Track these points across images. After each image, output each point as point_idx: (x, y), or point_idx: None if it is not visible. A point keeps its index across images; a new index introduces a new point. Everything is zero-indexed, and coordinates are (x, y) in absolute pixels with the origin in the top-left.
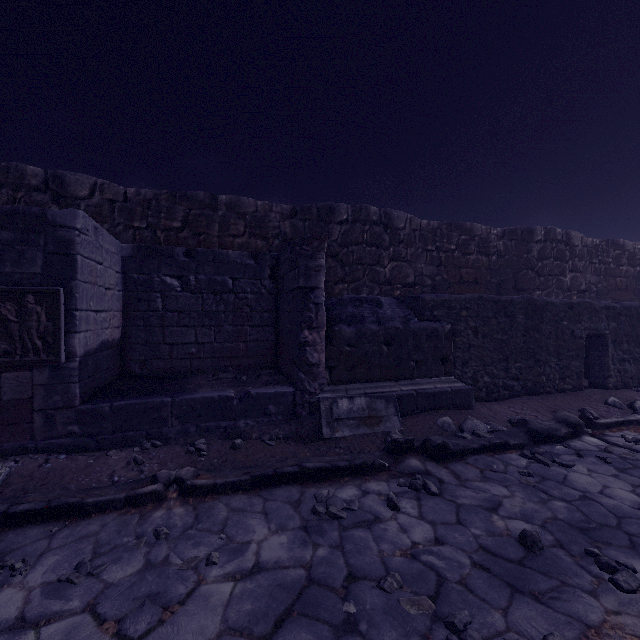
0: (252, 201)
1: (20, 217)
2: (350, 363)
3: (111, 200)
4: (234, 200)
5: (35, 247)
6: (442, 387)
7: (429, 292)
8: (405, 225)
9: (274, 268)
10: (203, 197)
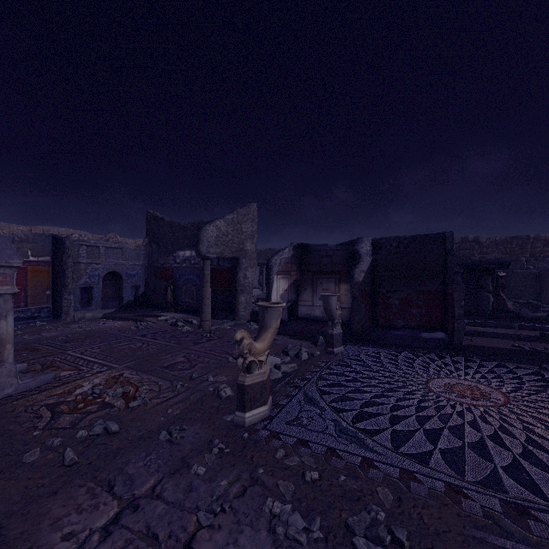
0: (544, 235)
1: (515, 260)
2: None
3: (491, 242)
4: (536, 236)
5: (517, 264)
6: None
7: None
8: None
9: None
10: (523, 237)
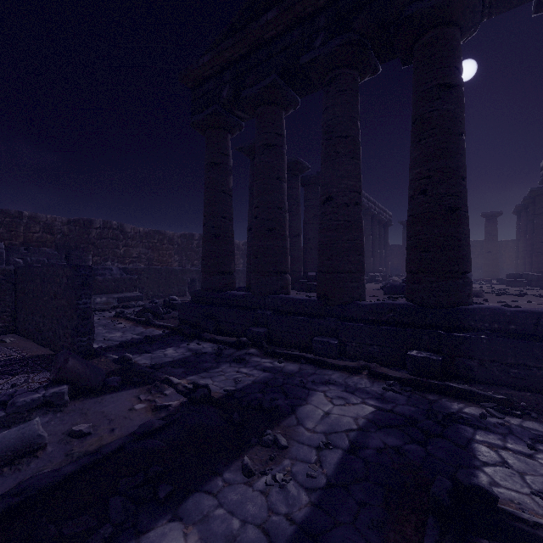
0: (45, 216)
1: None
2: (101, 288)
3: None
4: (34, 215)
5: None
6: (133, 295)
7: (144, 261)
8: (131, 230)
9: (67, 255)
10: (14, 212)
